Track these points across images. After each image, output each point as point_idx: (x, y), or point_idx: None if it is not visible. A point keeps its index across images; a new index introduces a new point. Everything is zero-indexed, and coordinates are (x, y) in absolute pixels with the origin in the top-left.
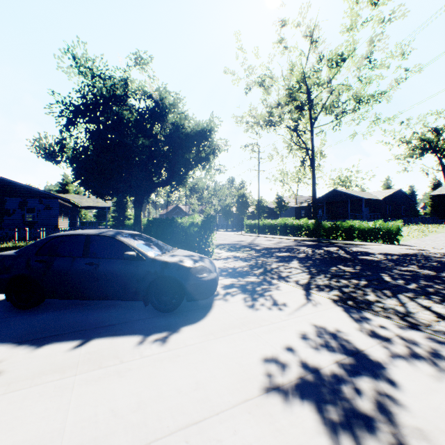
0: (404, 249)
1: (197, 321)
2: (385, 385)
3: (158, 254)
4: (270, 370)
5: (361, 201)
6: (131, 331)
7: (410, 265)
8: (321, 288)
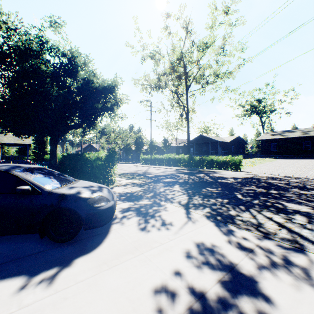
0: (244, 174)
1: (93, 250)
2: (261, 303)
3: (57, 187)
4: (160, 303)
5: (217, 143)
6: (18, 271)
7: (250, 185)
8: (197, 206)
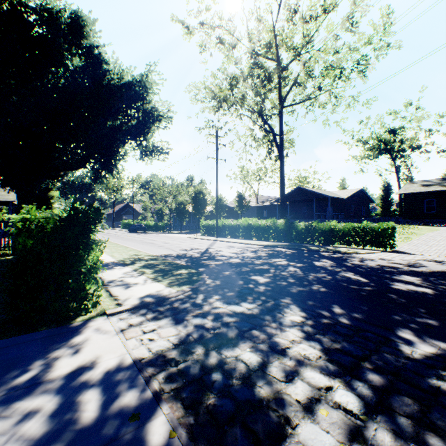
0: (419, 262)
1: None
2: None
3: None
4: None
5: (324, 201)
6: None
7: None
8: None
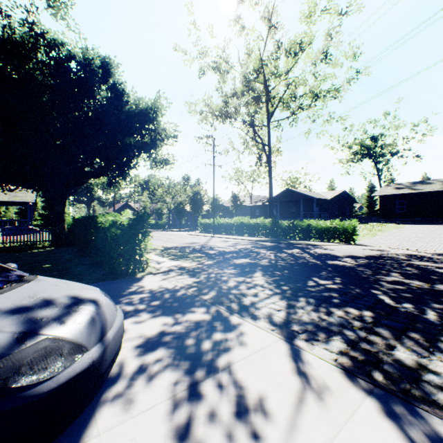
0: (365, 250)
1: None
2: None
3: None
4: None
5: (311, 201)
6: None
7: (390, 272)
8: (312, 332)
